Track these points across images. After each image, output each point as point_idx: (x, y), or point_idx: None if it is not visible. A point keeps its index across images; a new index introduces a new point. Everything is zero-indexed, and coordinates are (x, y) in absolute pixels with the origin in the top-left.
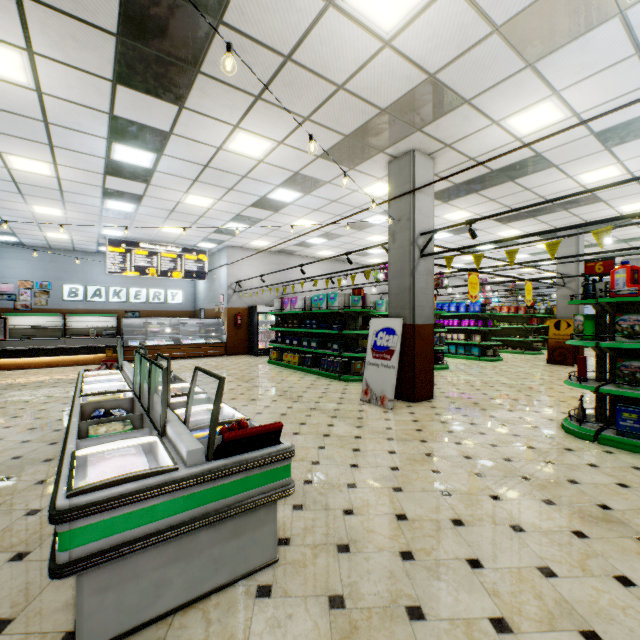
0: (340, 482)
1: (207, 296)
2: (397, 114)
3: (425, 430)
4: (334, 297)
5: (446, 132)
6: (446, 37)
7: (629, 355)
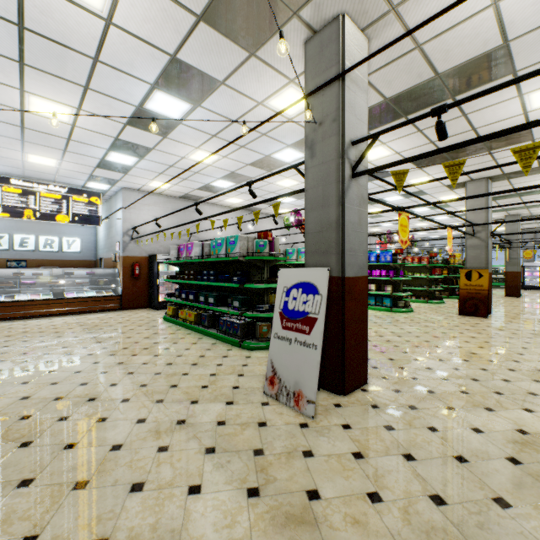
0: None
1: (106, 244)
2: None
3: (387, 497)
4: (234, 241)
5: None
6: None
7: None
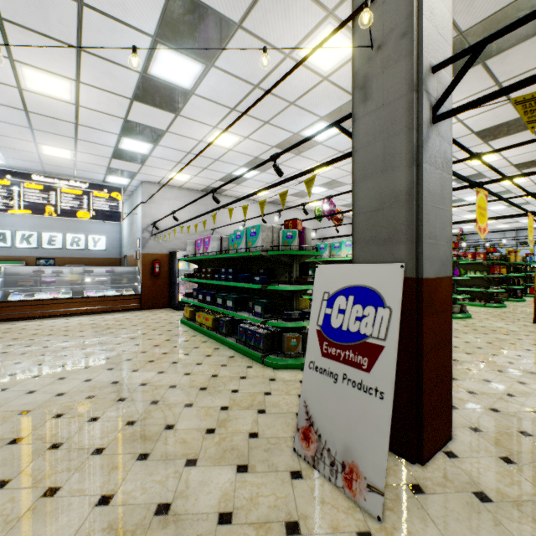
0: None
1: (128, 241)
2: None
3: None
4: (256, 232)
5: None
6: None
7: None
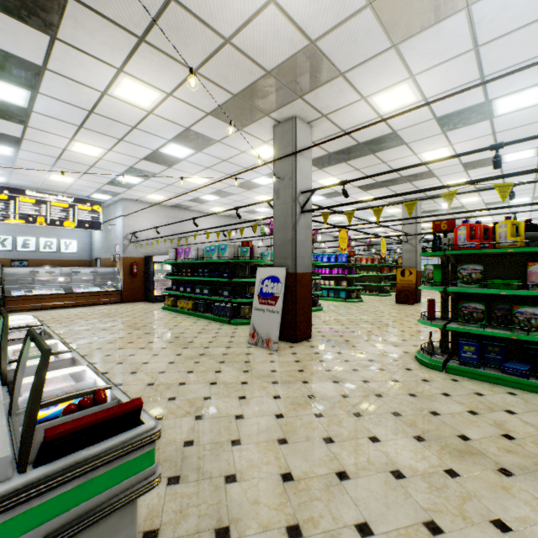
0: (224, 439)
1: (103, 246)
2: (281, 78)
3: (306, 370)
4: (225, 248)
5: (323, 102)
6: (326, 3)
7: (466, 298)
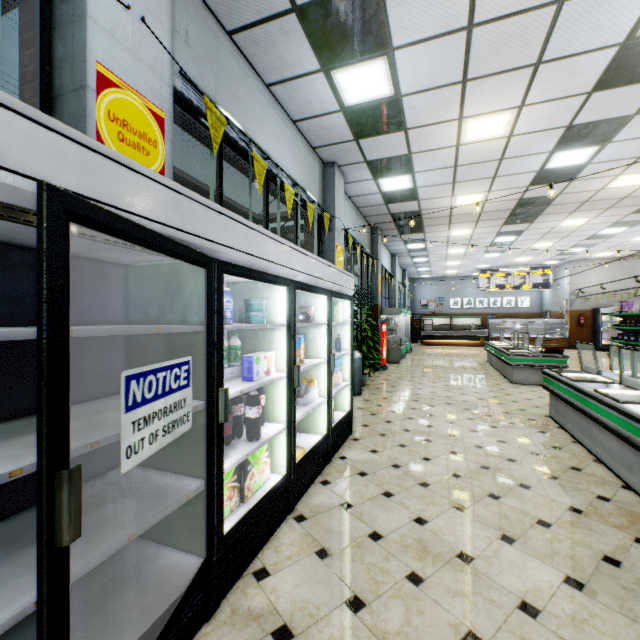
0: None
1: (551, 301)
2: None
3: None
4: None
5: None
6: None
7: None
